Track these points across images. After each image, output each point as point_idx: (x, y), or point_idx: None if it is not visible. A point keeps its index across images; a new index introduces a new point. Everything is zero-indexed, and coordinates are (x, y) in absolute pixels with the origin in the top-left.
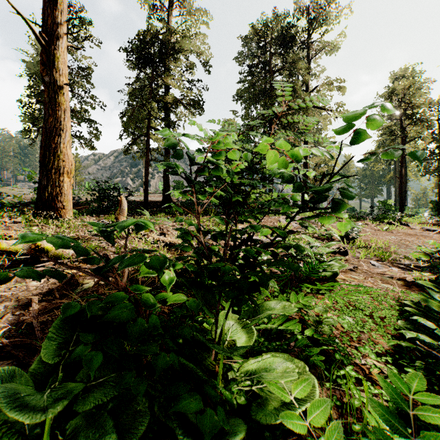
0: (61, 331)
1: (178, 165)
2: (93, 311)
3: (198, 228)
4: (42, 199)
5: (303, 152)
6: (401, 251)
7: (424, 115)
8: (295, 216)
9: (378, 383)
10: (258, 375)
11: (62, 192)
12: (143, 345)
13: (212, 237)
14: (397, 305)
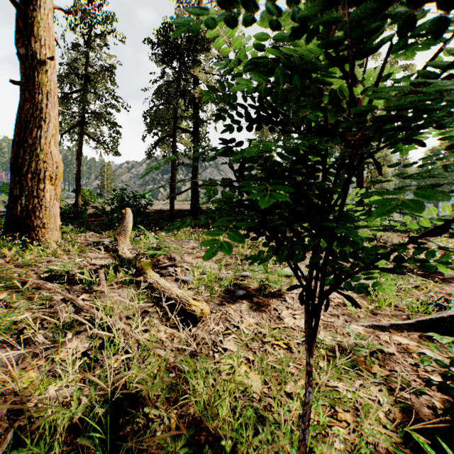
0: None
1: None
2: None
3: None
4: (13, 215)
5: None
6: None
7: None
8: None
9: None
10: None
11: (41, 205)
12: None
13: None
14: None
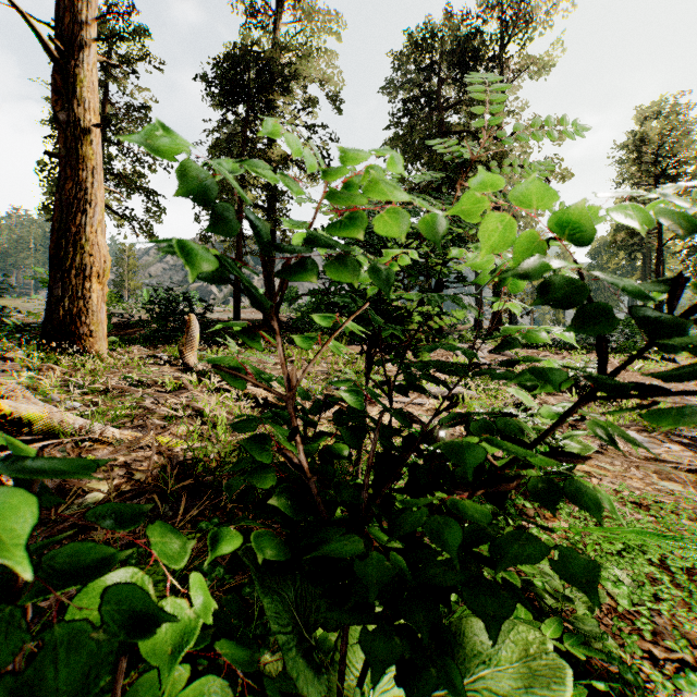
0: None
1: (188, 247)
2: None
3: (304, 396)
4: (54, 320)
5: None
6: None
7: None
8: (581, 407)
9: None
10: None
11: (88, 309)
12: None
13: (336, 416)
14: None
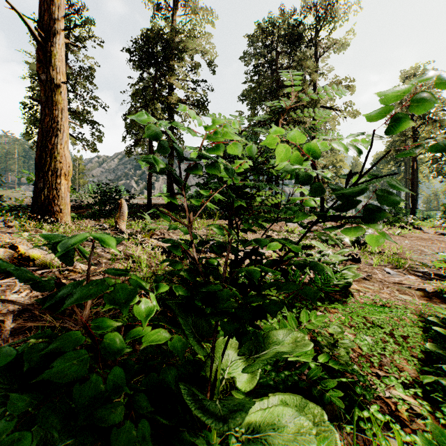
0: (2, 380)
1: (154, 158)
2: (31, 363)
3: (194, 237)
4: (38, 203)
5: (320, 144)
6: (416, 258)
7: (437, 114)
8: (312, 226)
9: (408, 424)
10: (263, 433)
11: (59, 195)
12: (102, 409)
13: (210, 247)
14: (419, 321)
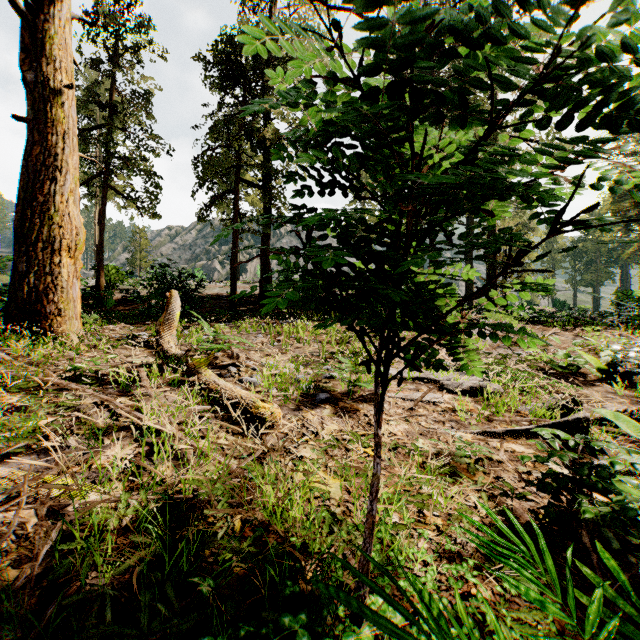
0: None
1: None
2: None
3: None
4: (18, 298)
5: None
6: None
7: None
8: None
9: None
10: None
11: (56, 285)
12: None
13: None
14: None
